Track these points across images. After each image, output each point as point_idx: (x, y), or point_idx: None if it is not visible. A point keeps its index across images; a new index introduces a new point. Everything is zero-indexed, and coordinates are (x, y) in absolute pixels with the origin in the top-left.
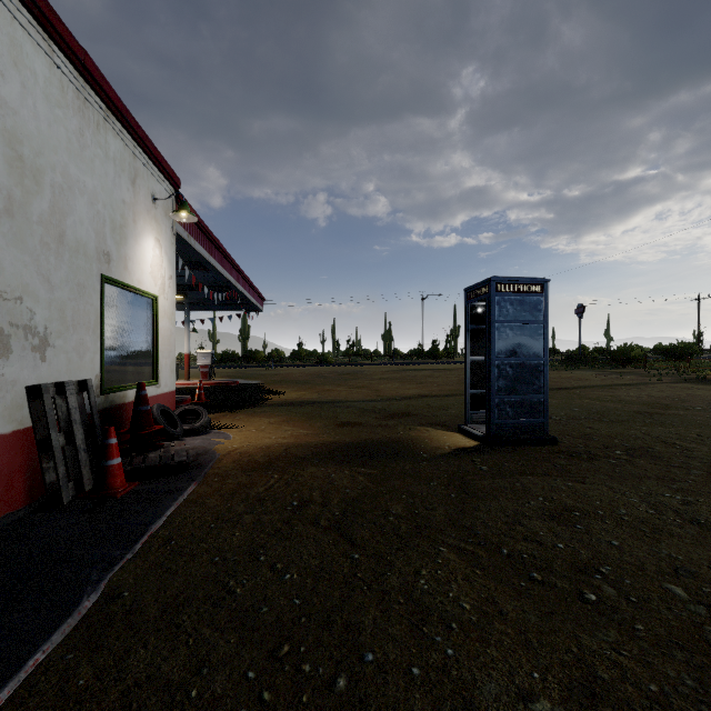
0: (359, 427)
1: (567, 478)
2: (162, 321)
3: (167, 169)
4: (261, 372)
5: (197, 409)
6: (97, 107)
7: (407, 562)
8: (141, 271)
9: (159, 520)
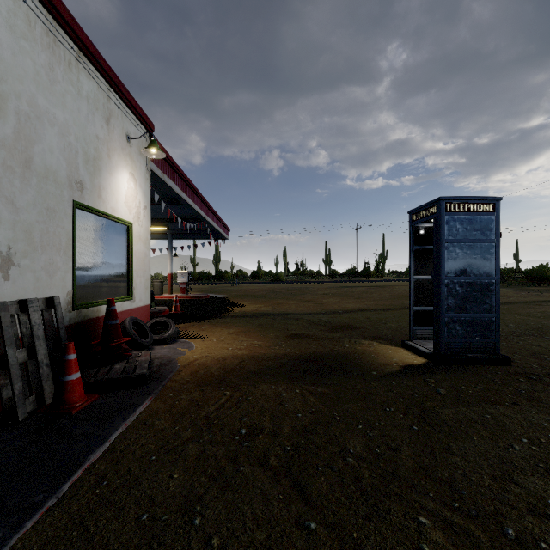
0: (307, 339)
1: (541, 409)
2: (137, 245)
3: (140, 113)
4: (227, 288)
5: (166, 321)
6: (68, 47)
7: (380, 547)
8: (116, 200)
9: (101, 447)
